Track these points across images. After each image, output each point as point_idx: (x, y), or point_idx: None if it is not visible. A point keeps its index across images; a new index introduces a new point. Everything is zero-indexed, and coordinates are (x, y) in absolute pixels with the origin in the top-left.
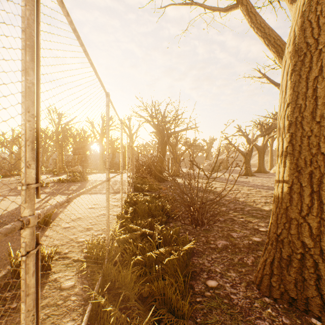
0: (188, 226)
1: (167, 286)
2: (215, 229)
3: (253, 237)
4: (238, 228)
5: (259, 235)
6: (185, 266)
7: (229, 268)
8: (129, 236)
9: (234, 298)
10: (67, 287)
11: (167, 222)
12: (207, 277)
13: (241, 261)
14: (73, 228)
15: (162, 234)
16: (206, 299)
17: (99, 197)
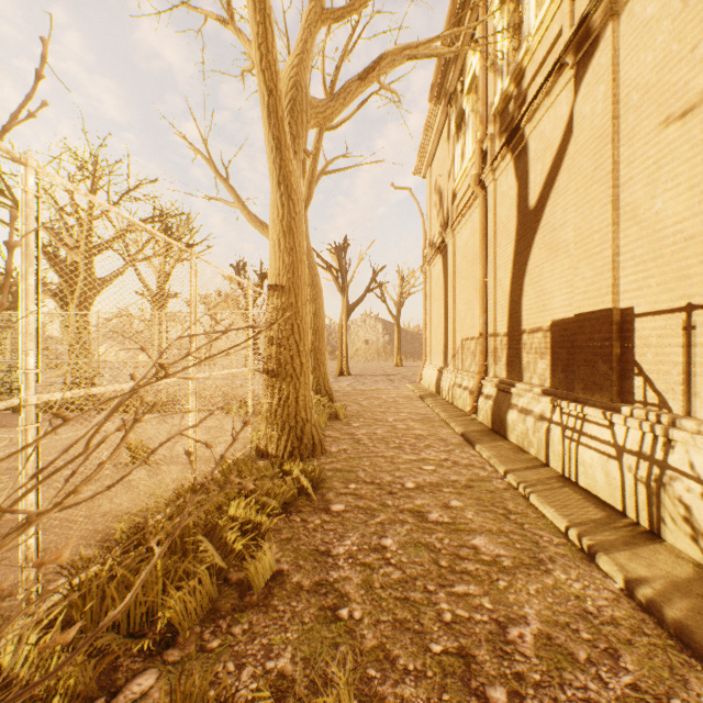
0: None
1: None
2: None
3: None
4: None
5: None
6: None
7: None
8: None
9: None
10: None
11: None
12: None
13: None
14: None
15: None
16: None
17: None
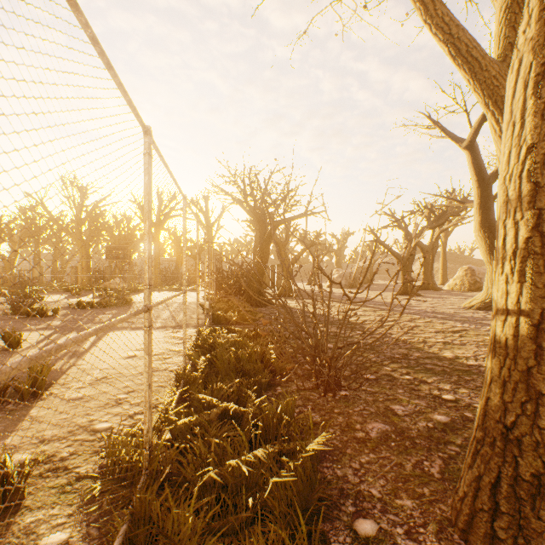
0: (311, 392)
1: None
2: (362, 397)
3: (434, 415)
4: (404, 396)
5: (445, 409)
6: (308, 487)
7: (398, 487)
8: (197, 419)
9: None
10: None
11: (271, 385)
12: (355, 510)
13: (420, 470)
14: (90, 400)
15: (261, 416)
16: None
17: None
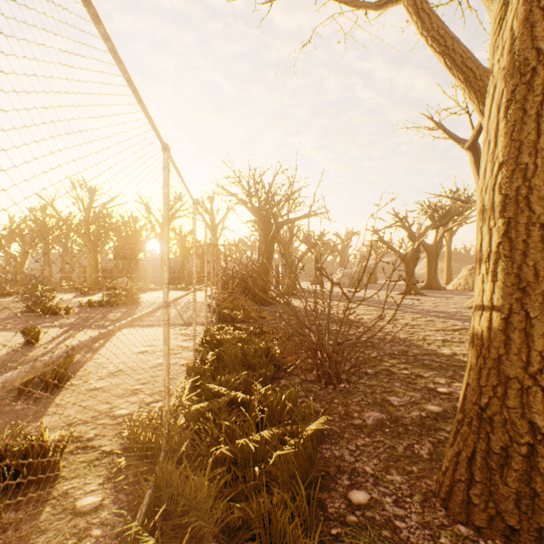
0: (313, 384)
1: (276, 506)
2: (360, 390)
3: (428, 405)
4: (400, 388)
5: (438, 400)
6: (308, 463)
7: (389, 465)
8: (208, 406)
9: (402, 527)
10: (87, 508)
11: (275, 378)
12: (349, 483)
13: (410, 452)
14: (108, 390)
15: (266, 402)
16: (349, 530)
17: (157, 333)
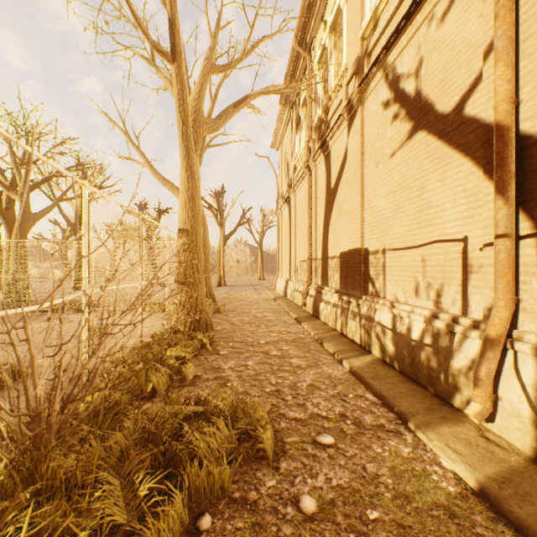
0: None
1: None
2: None
3: None
4: None
5: None
6: None
7: None
8: None
9: None
10: None
11: None
12: None
13: None
14: None
15: None
16: None
17: None
